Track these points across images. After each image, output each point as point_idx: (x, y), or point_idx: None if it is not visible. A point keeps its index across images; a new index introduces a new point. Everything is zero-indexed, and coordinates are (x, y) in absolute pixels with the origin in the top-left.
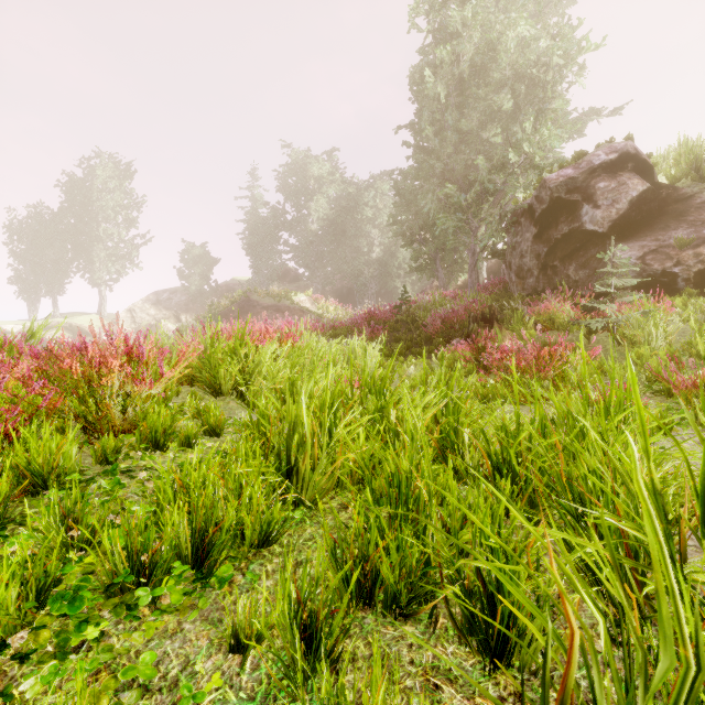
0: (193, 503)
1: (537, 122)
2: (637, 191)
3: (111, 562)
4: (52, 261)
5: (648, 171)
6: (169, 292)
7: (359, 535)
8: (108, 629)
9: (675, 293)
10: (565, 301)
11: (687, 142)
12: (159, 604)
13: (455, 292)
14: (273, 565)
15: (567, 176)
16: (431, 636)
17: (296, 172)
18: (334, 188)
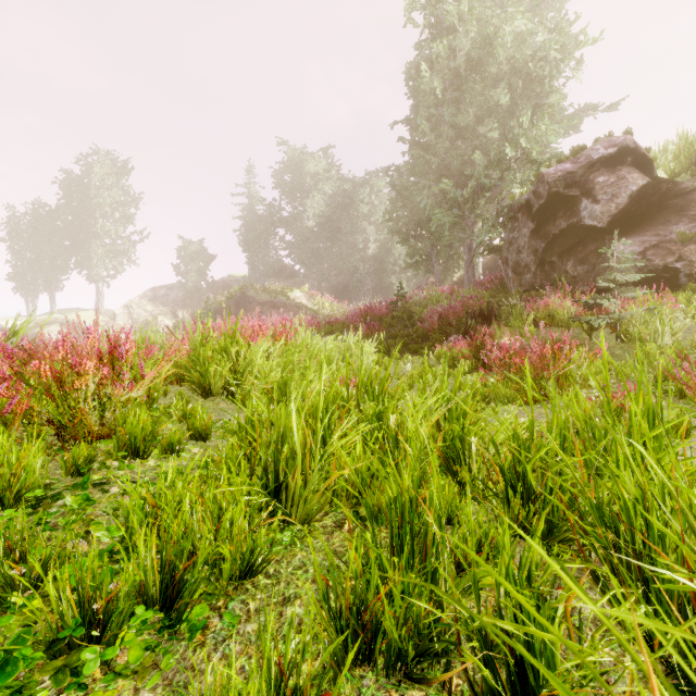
0: (162, 532)
1: (533, 117)
2: (637, 185)
3: (57, 612)
4: (50, 258)
5: (647, 165)
6: (166, 288)
7: (356, 577)
8: None
9: (677, 289)
10: (565, 297)
11: (687, 136)
12: (114, 662)
13: (451, 288)
14: (256, 603)
15: (566, 171)
16: None
17: (292, 169)
18: (330, 185)
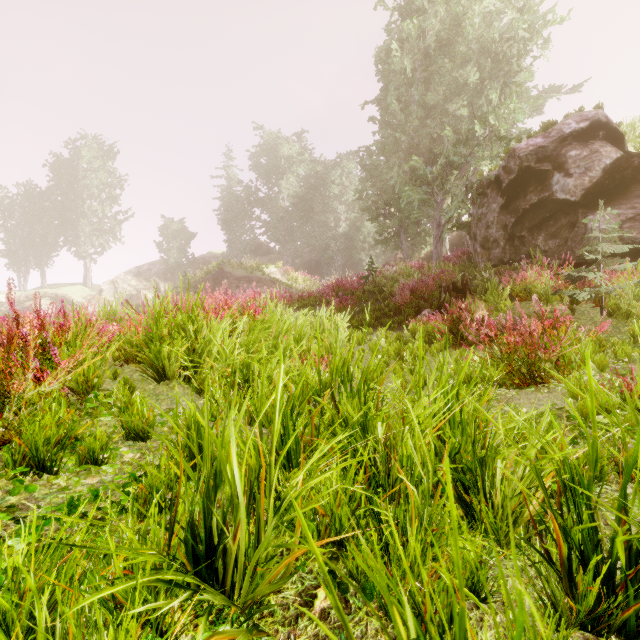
0: None
1: (501, 96)
2: (610, 158)
3: None
4: (40, 236)
5: (618, 140)
6: (149, 264)
7: None
8: None
9: None
10: (542, 270)
11: None
12: None
13: (419, 263)
14: None
15: (537, 145)
16: None
17: (268, 152)
18: (303, 168)
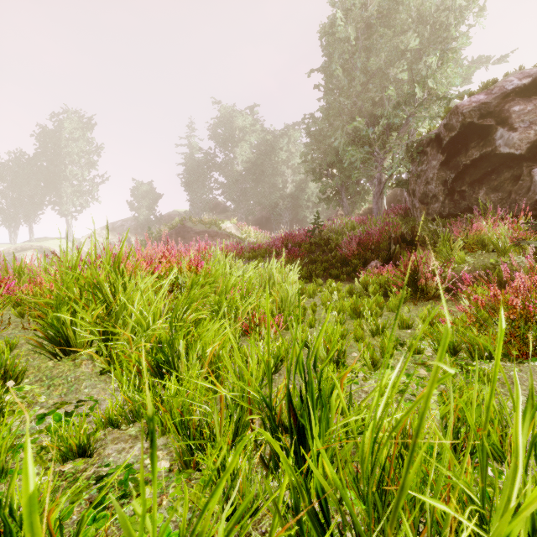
0: None
1: (438, 62)
2: None
3: None
4: (28, 196)
5: None
6: (122, 221)
7: None
8: None
9: None
10: (495, 221)
11: None
12: None
13: (360, 218)
14: None
15: (480, 102)
16: None
17: (225, 123)
18: (255, 137)
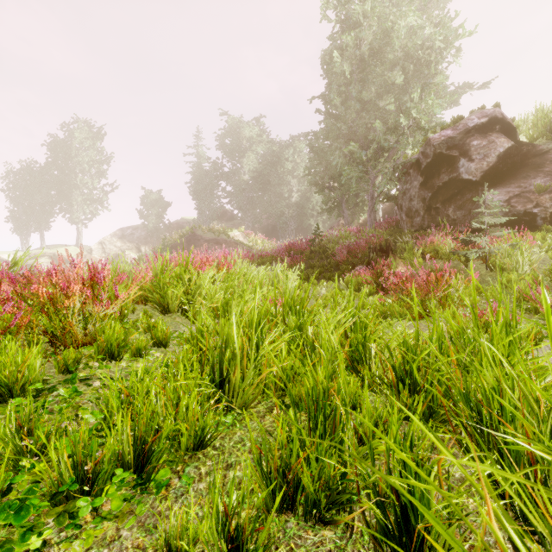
0: (135, 414)
1: (422, 94)
2: (503, 147)
3: (57, 472)
4: (40, 204)
5: (512, 132)
6: (131, 228)
7: (282, 446)
8: (51, 537)
9: (535, 229)
10: (447, 235)
11: (543, 109)
12: (100, 509)
13: (357, 228)
14: (206, 468)
15: (447, 136)
16: (348, 541)
17: (232, 134)
18: (261, 147)
